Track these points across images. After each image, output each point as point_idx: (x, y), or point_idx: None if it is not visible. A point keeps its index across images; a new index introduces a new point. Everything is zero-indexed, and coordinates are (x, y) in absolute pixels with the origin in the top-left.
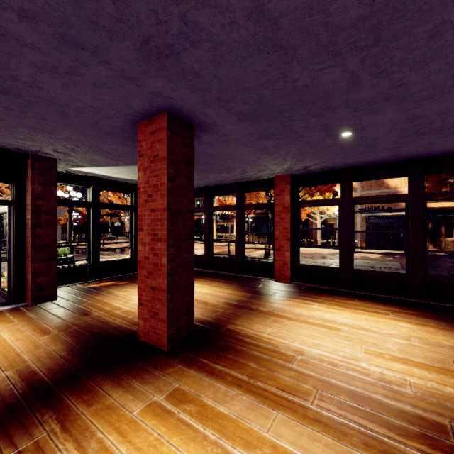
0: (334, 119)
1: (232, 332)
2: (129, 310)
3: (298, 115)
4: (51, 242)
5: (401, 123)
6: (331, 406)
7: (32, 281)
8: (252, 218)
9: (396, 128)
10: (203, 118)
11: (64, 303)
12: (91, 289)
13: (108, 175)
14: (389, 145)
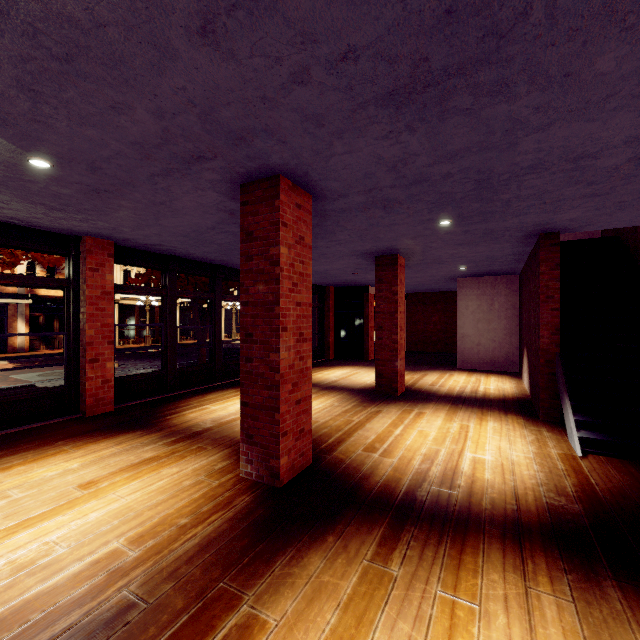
0: None
1: None
2: (135, 536)
3: None
4: None
5: None
6: (356, 416)
7: None
8: None
9: None
10: None
11: None
12: None
13: None
14: None
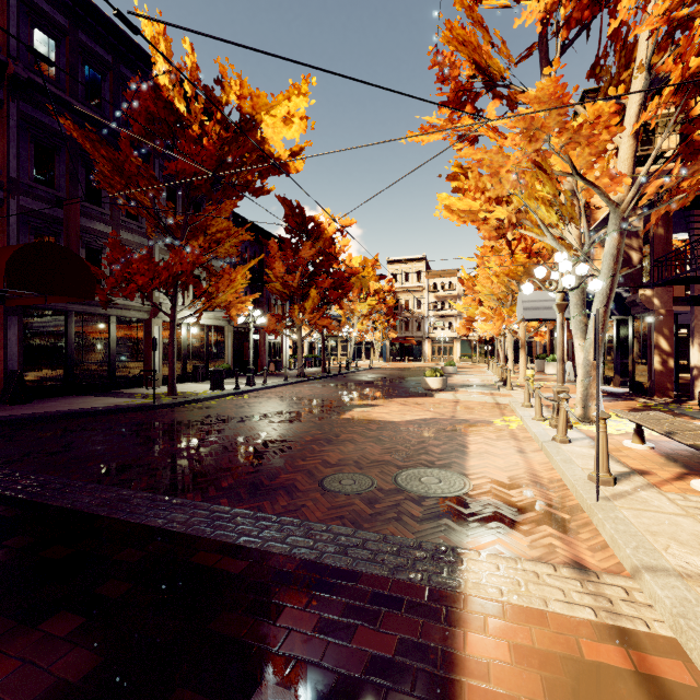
0: None
1: None
2: None
3: None
4: None
5: None
6: None
7: None
8: (474, 340)
9: None
10: None
11: None
12: None
13: None
14: None
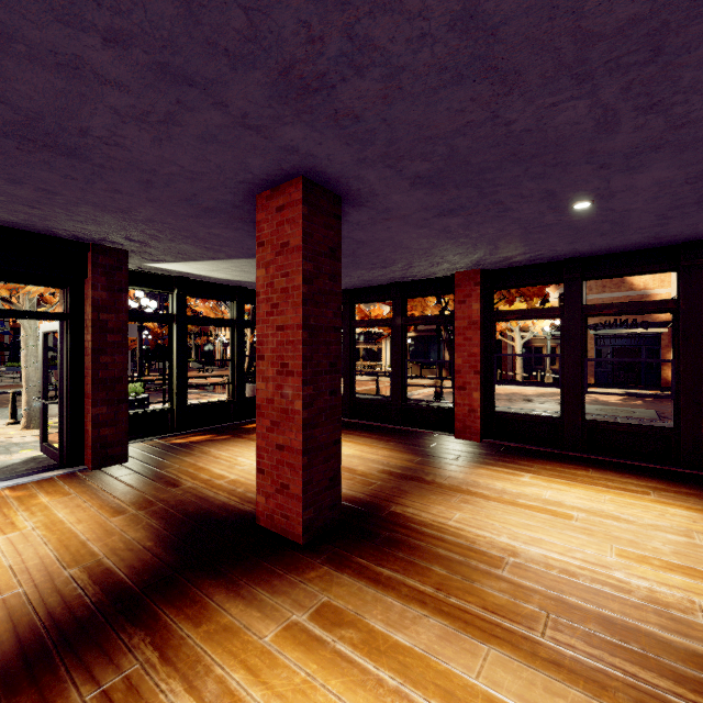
0: (565, 182)
1: (399, 517)
2: (237, 479)
3: (507, 177)
4: (120, 376)
5: (675, 185)
6: (575, 641)
7: (94, 433)
8: (410, 337)
9: (665, 194)
10: (357, 184)
11: (140, 468)
12: (176, 447)
13: (200, 274)
14: (649, 220)
